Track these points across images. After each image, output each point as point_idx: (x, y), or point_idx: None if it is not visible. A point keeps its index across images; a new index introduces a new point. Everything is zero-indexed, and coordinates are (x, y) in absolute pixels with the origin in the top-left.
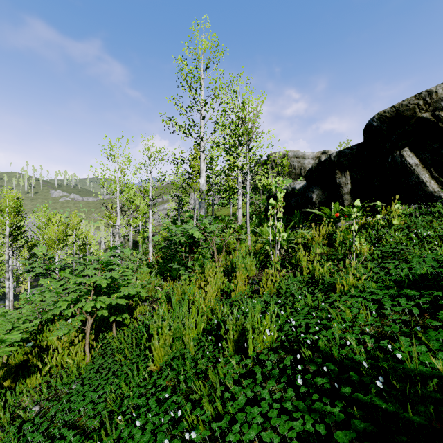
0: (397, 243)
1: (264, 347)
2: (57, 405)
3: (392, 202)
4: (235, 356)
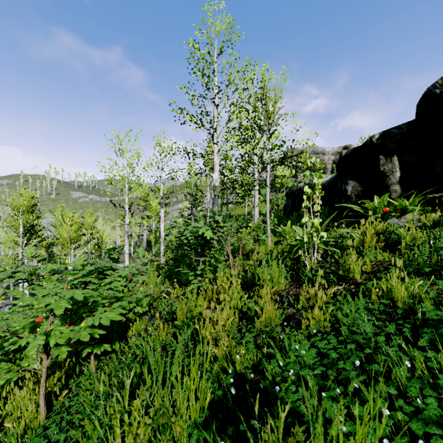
0: None
1: None
2: None
3: None
4: None
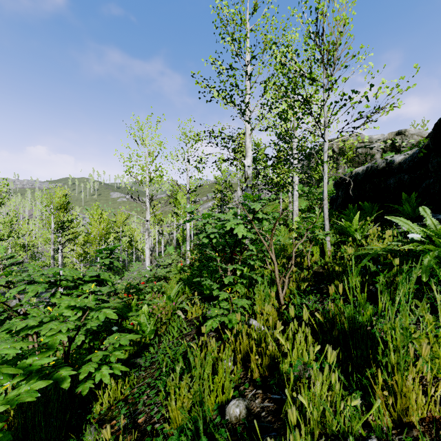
0: None
1: None
2: None
3: None
4: None
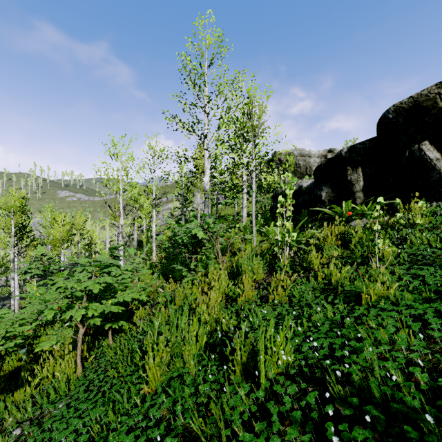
0: (424, 245)
1: (278, 372)
2: (37, 432)
3: (411, 200)
4: (244, 384)
